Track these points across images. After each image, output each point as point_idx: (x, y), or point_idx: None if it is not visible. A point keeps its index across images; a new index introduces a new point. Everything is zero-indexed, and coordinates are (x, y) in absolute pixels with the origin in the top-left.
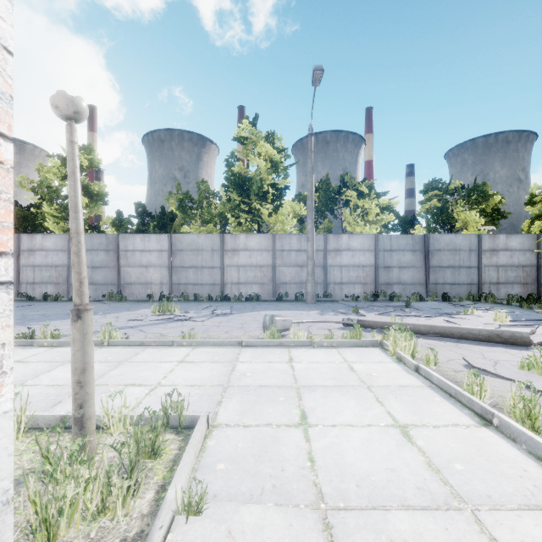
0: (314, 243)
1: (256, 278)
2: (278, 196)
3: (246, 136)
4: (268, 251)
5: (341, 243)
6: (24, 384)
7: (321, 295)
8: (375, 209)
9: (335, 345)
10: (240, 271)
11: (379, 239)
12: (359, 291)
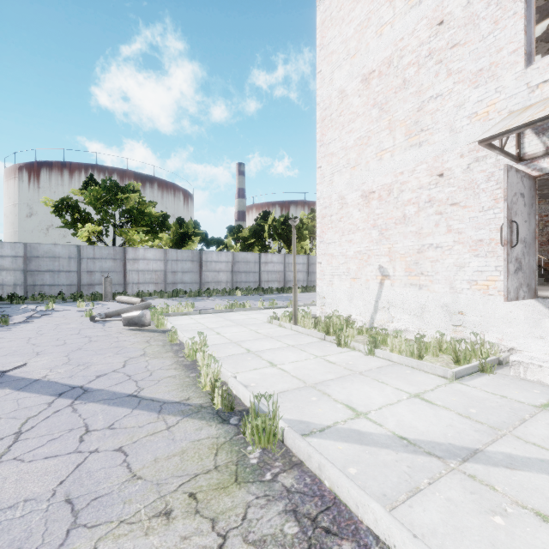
0: None
1: None
2: None
3: None
4: None
5: None
6: (288, 345)
7: None
8: None
9: None
10: None
11: None
12: None
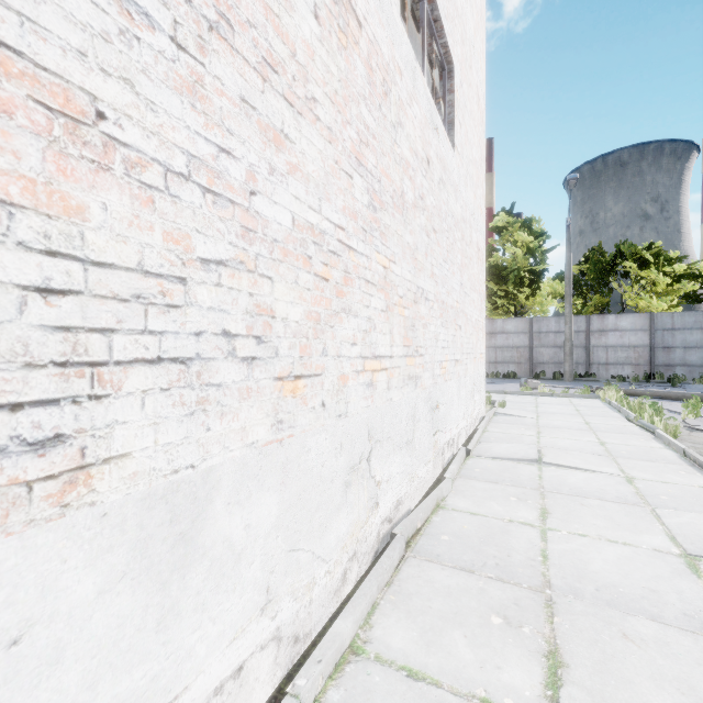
0: (572, 326)
1: (512, 358)
2: (535, 281)
3: (502, 225)
4: (525, 334)
5: (607, 323)
6: None
7: (582, 375)
8: (664, 280)
9: (568, 397)
10: (497, 352)
11: (657, 317)
12: (629, 372)
